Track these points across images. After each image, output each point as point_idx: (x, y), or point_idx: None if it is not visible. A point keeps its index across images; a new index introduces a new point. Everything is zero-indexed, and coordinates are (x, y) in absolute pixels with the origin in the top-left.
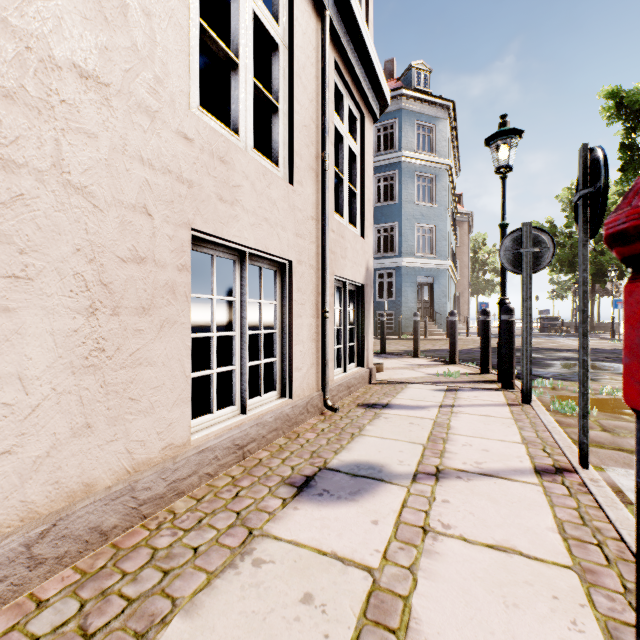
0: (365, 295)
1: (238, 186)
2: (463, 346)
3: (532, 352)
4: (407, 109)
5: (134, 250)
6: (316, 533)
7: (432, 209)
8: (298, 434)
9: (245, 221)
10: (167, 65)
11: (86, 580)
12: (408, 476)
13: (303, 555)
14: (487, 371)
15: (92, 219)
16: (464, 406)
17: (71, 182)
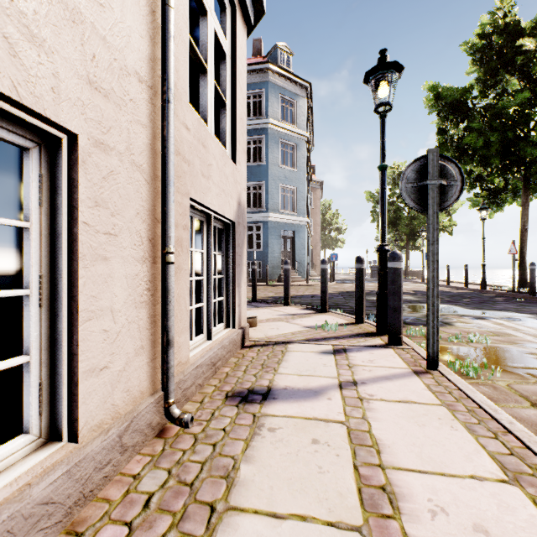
0: (237, 236)
1: None
2: None
3: None
4: (273, 82)
5: None
6: None
7: (294, 173)
8: None
9: None
10: None
11: None
12: None
13: None
14: (362, 320)
15: None
16: (369, 382)
17: None
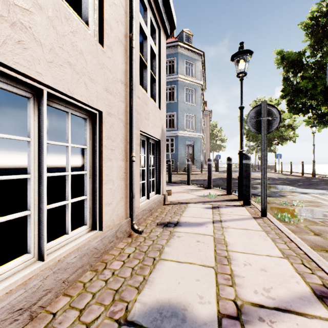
0: (161, 147)
1: (25, 9)
2: None
3: None
4: (181, 53)
5: None
6: None
7: (193, 106)
8: (106, 264)
9: (37, 53)
10: None
11: None
12: (213, 325)
13: None
14: (230, 193)
15: None
16: (228, 221)
17: None
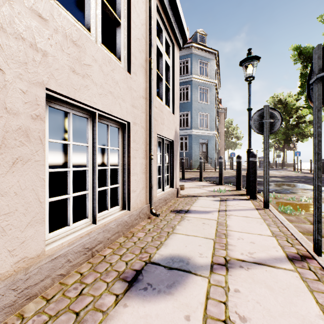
0: (174, 147)
1: (88, 65)
2: (223, 175)
3: (258, 178)
4: (195, 53)
5: None
6: None
7: (207, 105)
8: (133, 234)
9: (94, 90)
10: None
11: None
12: (207, 267)
13: None
14: (240, 189)
15: None
16: (232, 210)
17: None
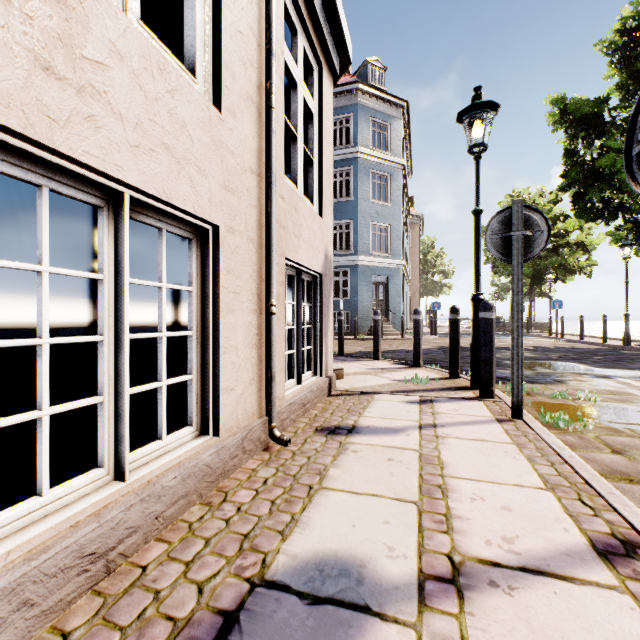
0: (324, 288)
1: (98, 62)
2: None
3: None
4: (363, 104)
5: None
6: None
7: (387, 208)
8: (225, 494)
9: (116, 134)
10: None
11: None
12: (410, 590)
13: None
14: (457, 375)
15: None
16: (448, 425)
17: None
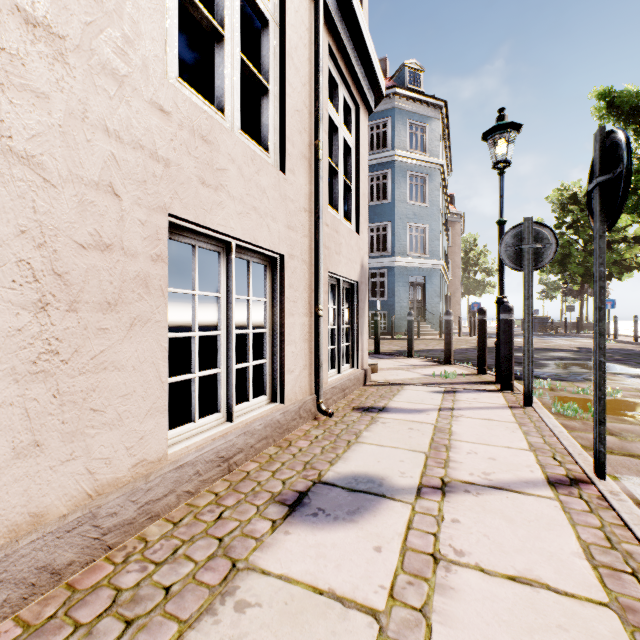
0: (360, 293)
1: (223, 170)
2: (456, 346)
3: None
4: (400, 108)
5: (97, 235)
6: (310, 564)
7: (425, 209)
8: (290, 442)
9: (231, 209)
10: (138, 24)
11: (28, 636)
12: (411, 490)
13: (295, 595)
14: (484, 372)
15: (42, 196)
16: (464, 409)
17: (13, 149)
